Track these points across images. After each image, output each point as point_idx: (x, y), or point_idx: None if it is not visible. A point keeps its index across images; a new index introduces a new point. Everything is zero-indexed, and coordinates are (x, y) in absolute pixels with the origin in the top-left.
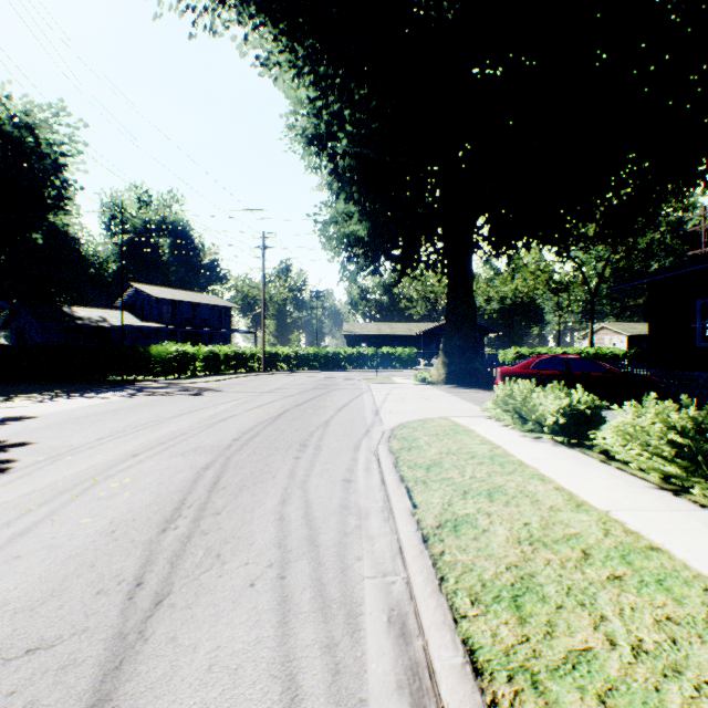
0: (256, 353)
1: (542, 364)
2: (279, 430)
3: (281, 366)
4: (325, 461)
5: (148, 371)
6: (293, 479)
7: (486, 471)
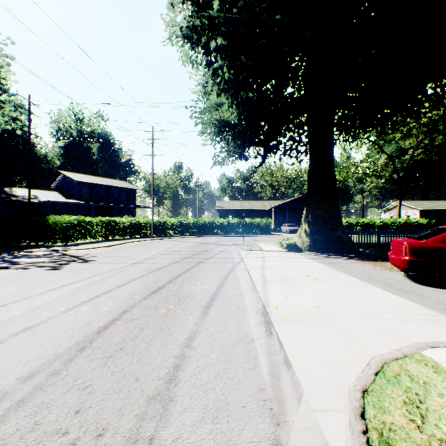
0: (148, 222)
1: None
2: None
3: (168, 232)
4: None
5: (47, 238)
6: None
7: None
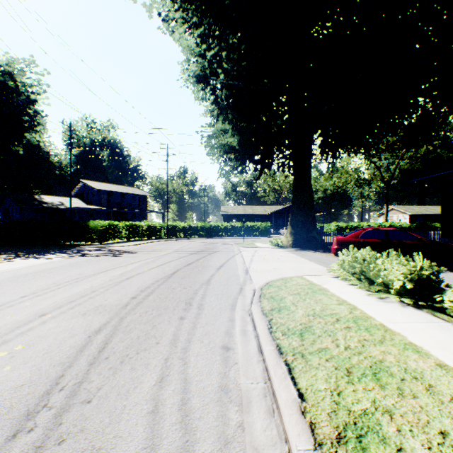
0: (162, 226)
1: (368, 234)
2: (170, 288)
3: (179, 235)
4: (206, 323)
5: (87, 238)
6: (175, 346)
7: (357, 339)
